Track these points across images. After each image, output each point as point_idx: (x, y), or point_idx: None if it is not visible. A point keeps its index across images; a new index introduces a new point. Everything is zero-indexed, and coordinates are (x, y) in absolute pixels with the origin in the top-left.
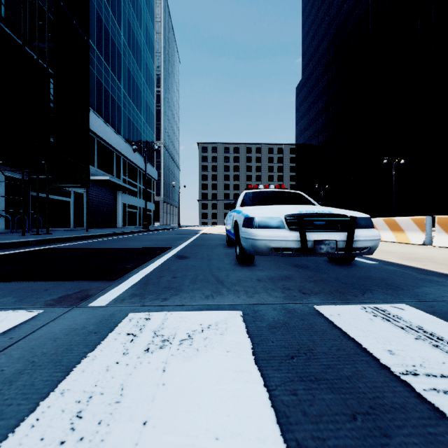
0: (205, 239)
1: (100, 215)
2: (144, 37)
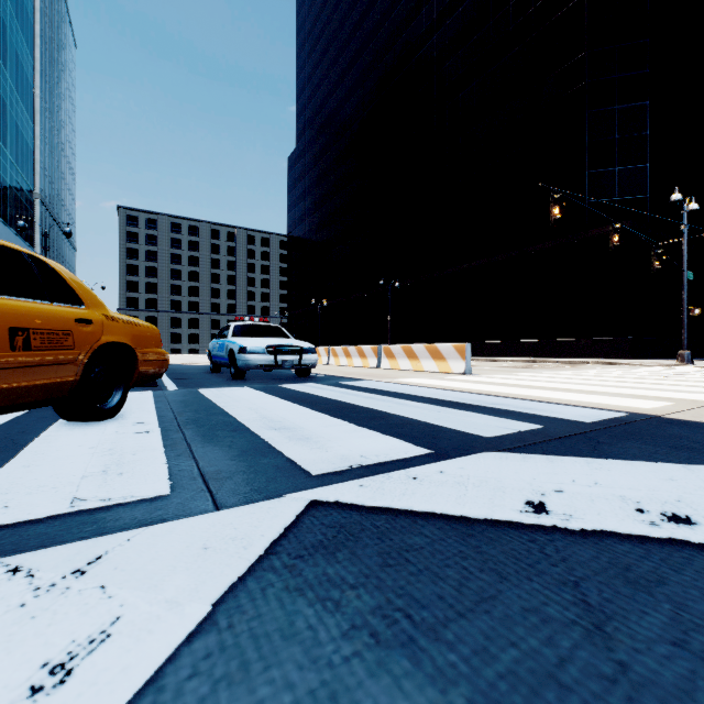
0: (176, 369)
1: None
2: (12, 3)
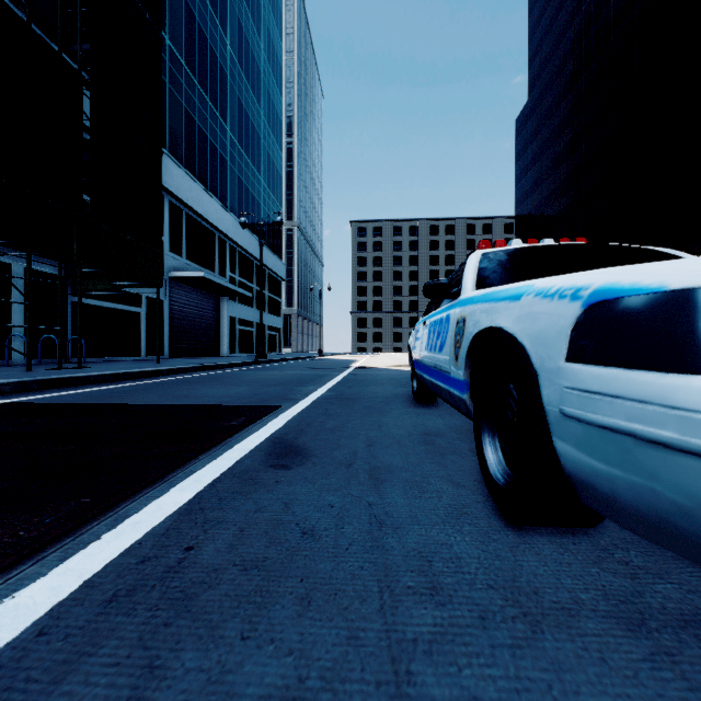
0: (362, 380)
1: (192, 337)
2: (265, 50)
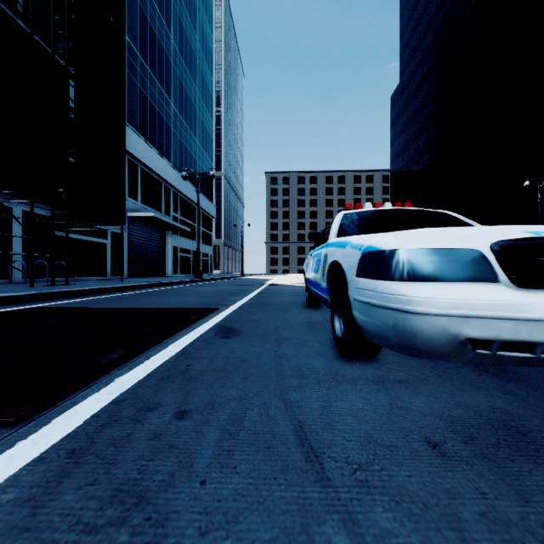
0: (273, 293)
1: (145, 261)
2: (200, 42)
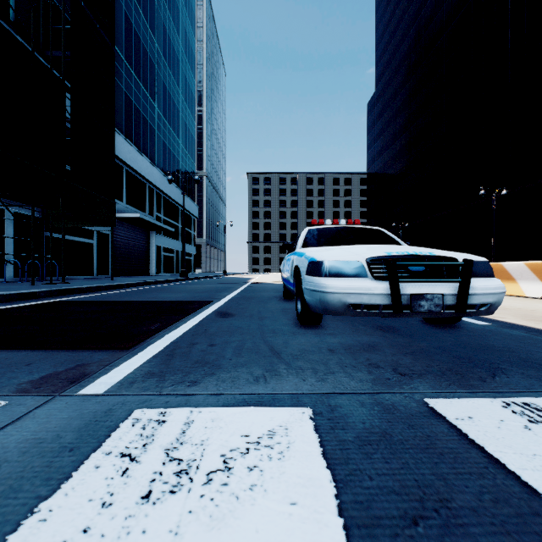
0: (256, 289)
1: (129, 261)
2: (182, 45)
